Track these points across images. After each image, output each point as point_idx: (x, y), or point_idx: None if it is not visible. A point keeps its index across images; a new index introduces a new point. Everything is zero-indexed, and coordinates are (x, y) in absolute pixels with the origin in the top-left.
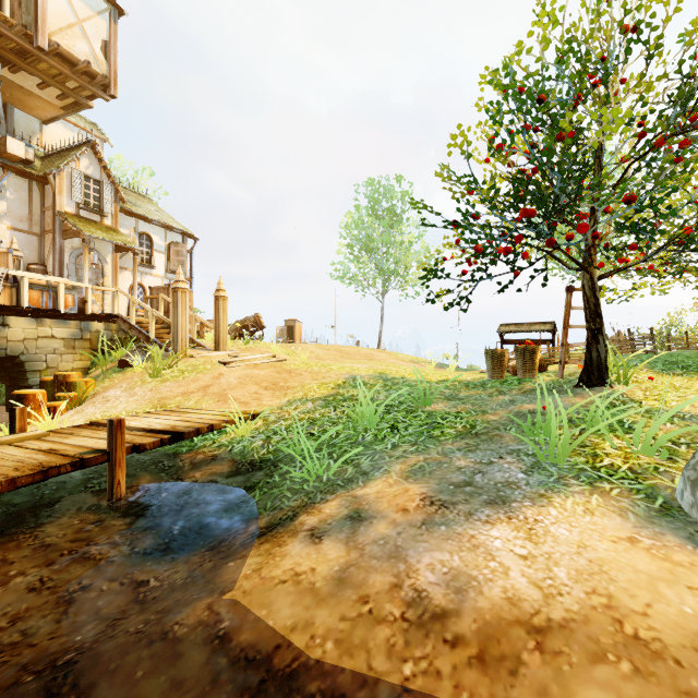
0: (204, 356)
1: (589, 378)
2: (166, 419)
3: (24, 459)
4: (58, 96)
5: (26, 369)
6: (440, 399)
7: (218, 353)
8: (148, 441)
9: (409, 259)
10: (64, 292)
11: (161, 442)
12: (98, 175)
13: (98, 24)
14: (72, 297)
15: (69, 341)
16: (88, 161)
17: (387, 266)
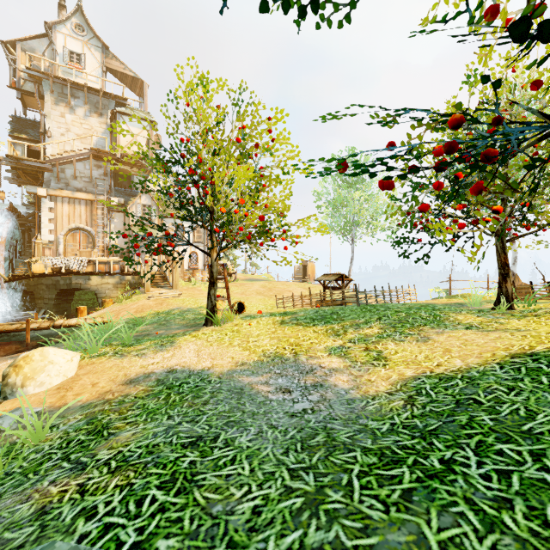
0: (149, 293)
1: (204, 320)
2: (78, 321)
3: (10, 328)
4: (139, 169)
5: (98, 296)
6: (157, 324)
7: (162, 291)
8: (43, 327)
9: (363, 211)
10: (115, 264)
11: (48, 328)
12: (150, 202)
13: (144, 134)
14: (118, 265)
15: (115, 285)
16: (145, 198)
17: (347, 219)
